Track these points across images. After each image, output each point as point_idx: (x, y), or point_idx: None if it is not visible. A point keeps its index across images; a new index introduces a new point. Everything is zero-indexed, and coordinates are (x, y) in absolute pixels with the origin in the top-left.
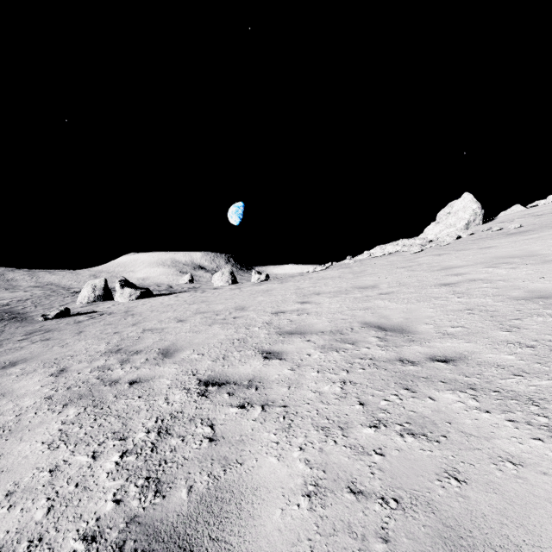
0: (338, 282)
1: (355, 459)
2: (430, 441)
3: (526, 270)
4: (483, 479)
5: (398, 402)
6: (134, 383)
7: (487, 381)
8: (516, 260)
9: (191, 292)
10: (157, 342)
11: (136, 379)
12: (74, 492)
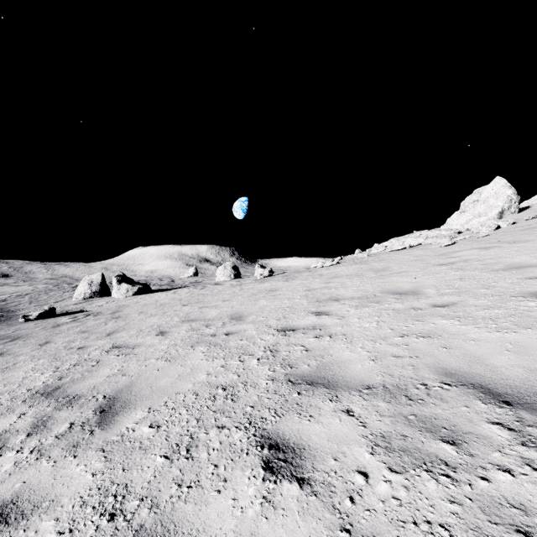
0: (359, 283)
1: None
2: None
3: None
4: None
5: None
6: None
7: None
8: None
9: (190, 288)
10: (111, 378)
11: (9, 502)
12: None
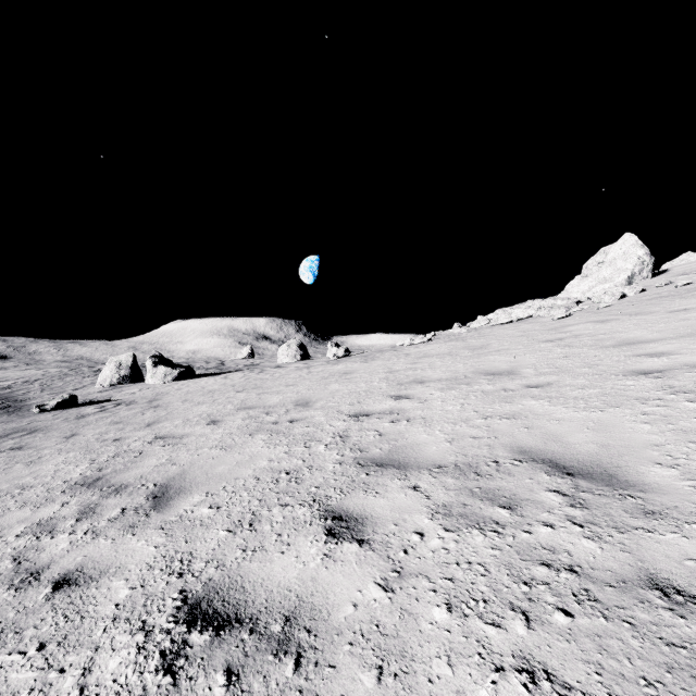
0: (450, 363)
1: None
2: None
3: None
4: None
5: None
6: (63, 586)
7: None
8: None
9: (245, 372)
10: (159, 467)
11: (74, 571)
12: None
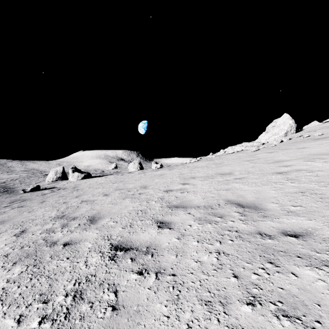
0: (206, 170)
1: None
2: (307, 327)
3: None
4: None
5: (266, 276)
6: (67, 245)
7: None
8: (325, 157)
9: (114, 175)
10: (88, 211)
11: (69, 241)
12: None
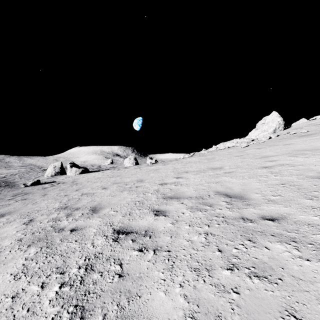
0: (198, 165)
1: (219, 296)
2: (271, 282)
3: (315, 158)
4: (315, 318)
5: (244, 250)
6: (73, 230)
7: (303, 236)
8: (308, 152)
9: (111, 170)
10: (89, 202)
11: (75, 227)
12: (25, 316)
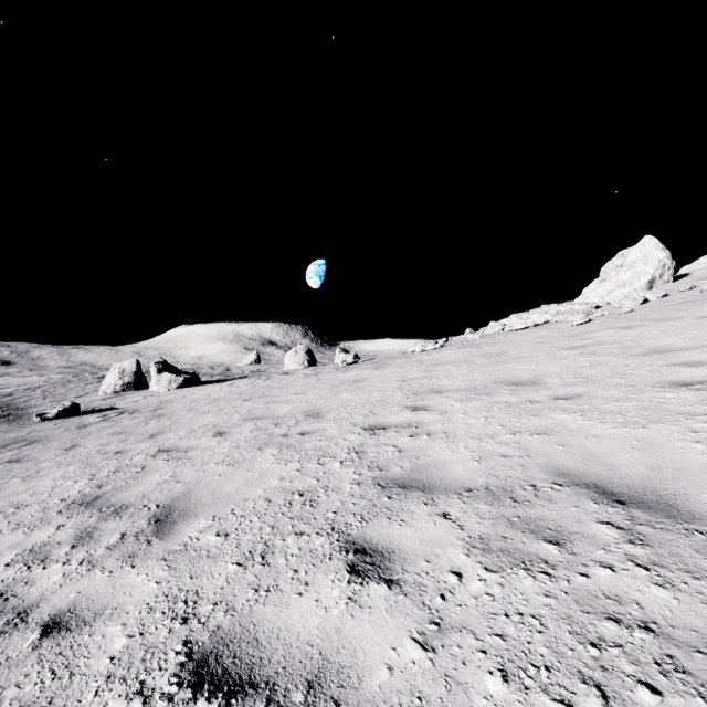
0: (467, 371)
1: None
2: None
3: None
4: None
5: None
6: (52, 631)
7: None
8: None
9: (251, 379)
10: (163, 485)
11: (66, 611)
12: None
